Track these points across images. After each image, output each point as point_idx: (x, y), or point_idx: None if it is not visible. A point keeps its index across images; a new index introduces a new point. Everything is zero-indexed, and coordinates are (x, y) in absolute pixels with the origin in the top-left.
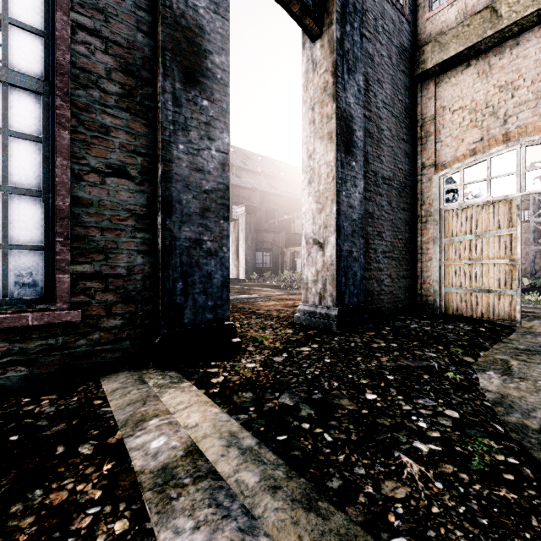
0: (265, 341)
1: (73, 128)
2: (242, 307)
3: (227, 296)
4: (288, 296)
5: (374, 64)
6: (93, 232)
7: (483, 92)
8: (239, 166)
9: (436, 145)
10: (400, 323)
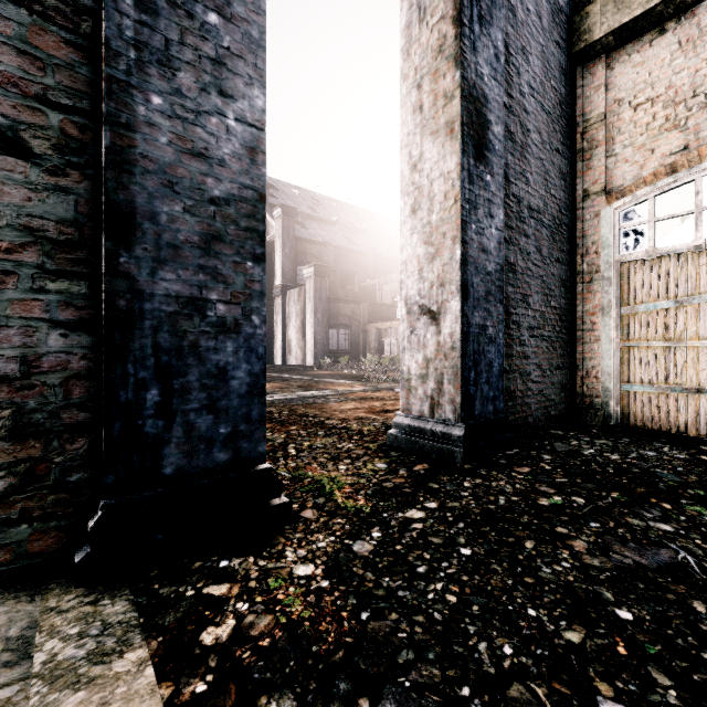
0: (336, 491)
1: None
2: (304, 413)
3: (261, 413)
4: (374, 393)
5: (516, 22)
6: None
7: (689, 72)
8: (306, 214)
9: (607, 161)
10: (562, 445)
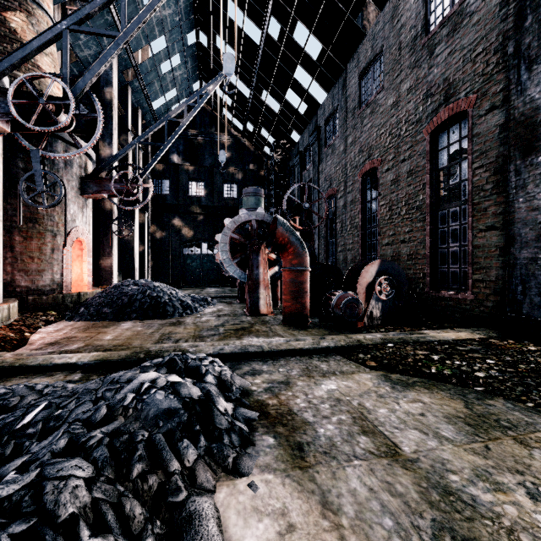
0: None
1: (473, 215)
2: None
3: None
4: None
5: None
6: (480, 260)
7: None
8: None
9: None
10: None
